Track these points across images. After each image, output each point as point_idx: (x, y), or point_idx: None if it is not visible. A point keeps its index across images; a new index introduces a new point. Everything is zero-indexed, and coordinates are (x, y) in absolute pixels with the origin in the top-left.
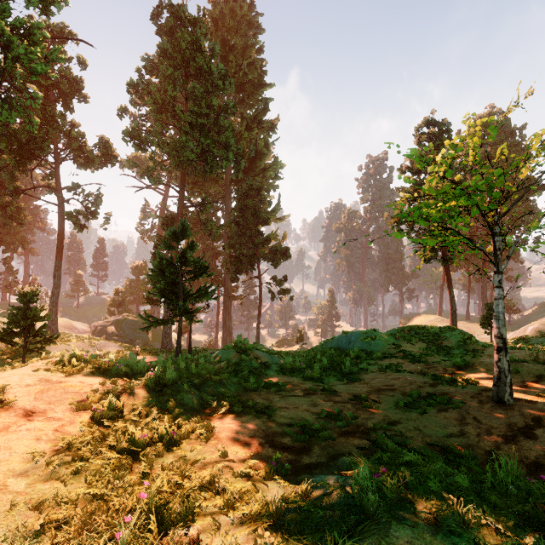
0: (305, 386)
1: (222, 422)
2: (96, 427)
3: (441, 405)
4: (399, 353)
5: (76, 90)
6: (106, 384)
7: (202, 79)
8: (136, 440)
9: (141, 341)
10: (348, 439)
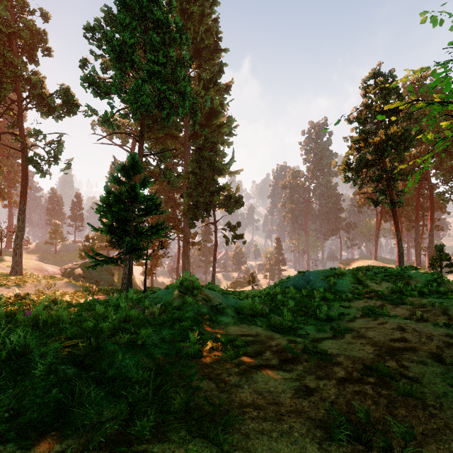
0: (276, 343)
1: None
2: None
3: None
4: (370, 294)
5: (39, 42)
6: None
7: (159, 32)
8: None
9: (106, 282)
10: None
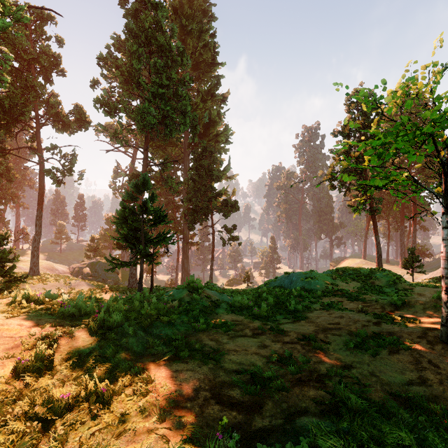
0: (253, 325)
1: (165, 370)
2: (15, 381)
3: (392, 347)
4: (337, 292)
5: (54, 65)
6: (47, 327)
7: (163, 55)
8: (54, 403)
9: (112, 280)
10: (303, 390)
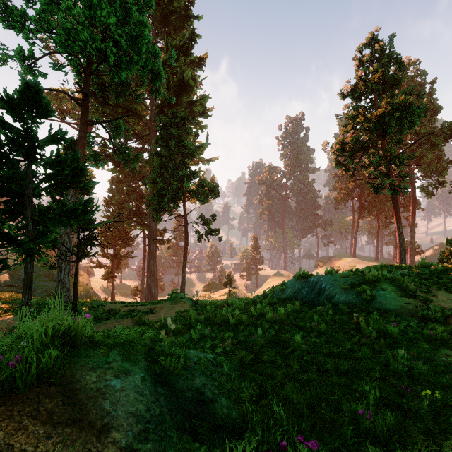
0: None
1: None
2: None
3: None
4: None
5: None
6: None
7: None
8: None
9: (45, 290)
10: None
